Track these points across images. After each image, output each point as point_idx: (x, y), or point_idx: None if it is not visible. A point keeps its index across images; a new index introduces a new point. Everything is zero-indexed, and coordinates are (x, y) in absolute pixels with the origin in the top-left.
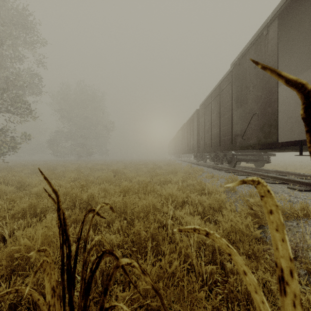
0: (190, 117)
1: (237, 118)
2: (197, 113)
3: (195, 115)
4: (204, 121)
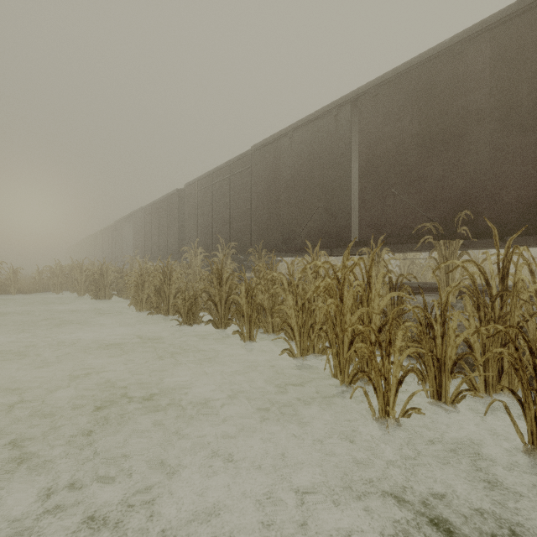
0: (97, 232)
1: (117, 248)
2: (102, 233)
3: (101, 234)
4: (106, 242)
